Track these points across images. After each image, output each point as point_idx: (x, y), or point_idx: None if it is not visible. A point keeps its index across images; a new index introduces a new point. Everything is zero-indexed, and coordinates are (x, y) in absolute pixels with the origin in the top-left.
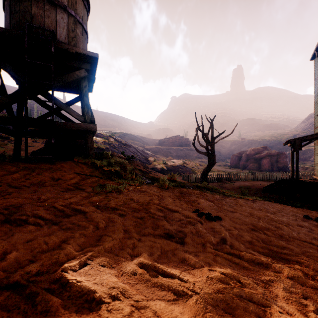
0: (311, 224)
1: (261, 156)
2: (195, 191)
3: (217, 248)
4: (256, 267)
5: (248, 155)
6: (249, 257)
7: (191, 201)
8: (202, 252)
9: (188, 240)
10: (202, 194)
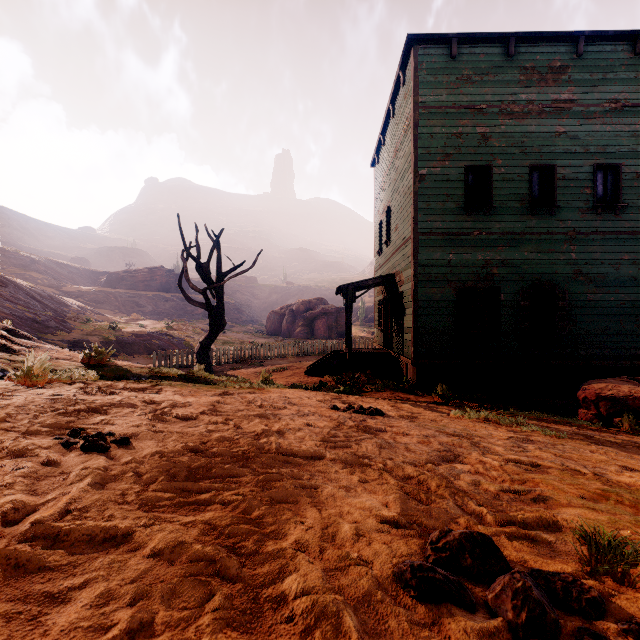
0: (328, 418)
1: (315, 314)
2: (138, 384)
3: (6, 532)
4: (86, 555)
5: (296, 312)
6: (84, 532)
7: (89, 411)
8: None
9: None
10: (151, 390)
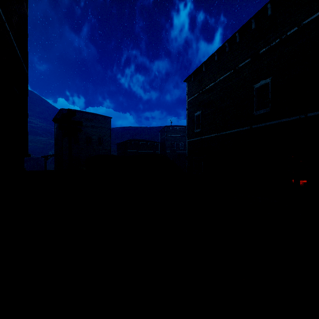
0: None
1: (25, 160)
2: None
3: None
4: None
5: None
6: None
7: None
8: None
9: None
10: None
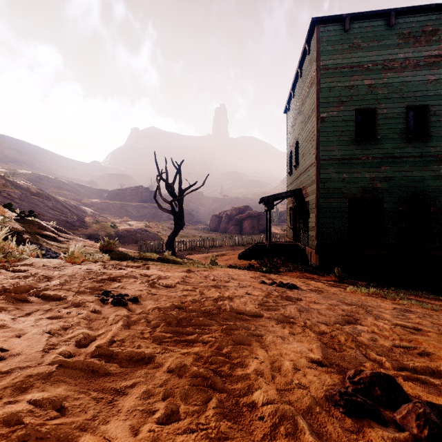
0: (260, 289)
1: (243, 217)
2: (135, 263)
3: (82, 351)
4: (129, 368)
5: (230, 215)
6: (126, 354)
7: (110, 280)
8: (36, 367)
9: (22, 350)
10: (143, 267)
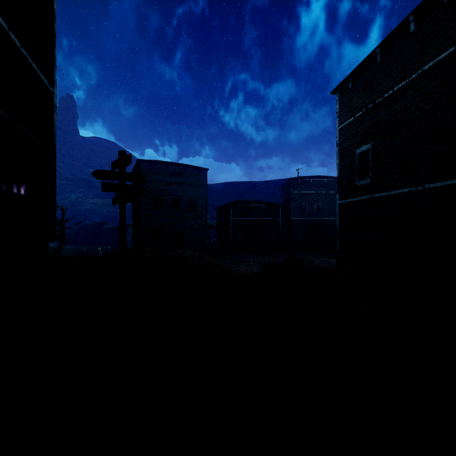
0: None
1: (101, 231)
2: None
3: None
4: None
5: (88, 229)
6: None
7: None
8: None
9: None
10: None
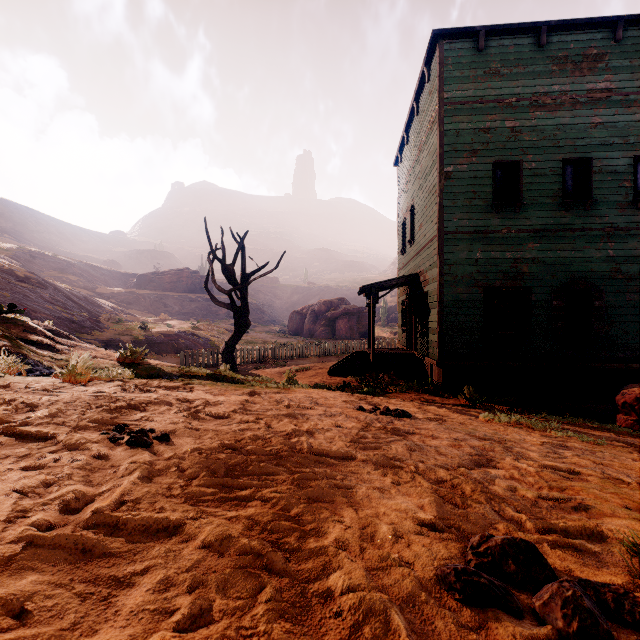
0: (355, 419)
1: (336, 314)
2: (171, 383)
3: (71, 519)
4: (142, 543)
5: (317, 312)
6: (140, 522)
7: (130, 408)
8: None
9: None
10: (183, 389)
